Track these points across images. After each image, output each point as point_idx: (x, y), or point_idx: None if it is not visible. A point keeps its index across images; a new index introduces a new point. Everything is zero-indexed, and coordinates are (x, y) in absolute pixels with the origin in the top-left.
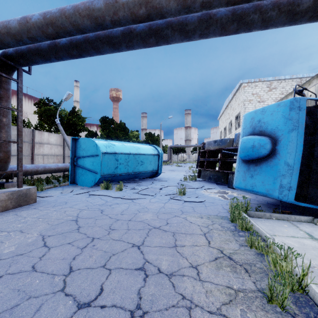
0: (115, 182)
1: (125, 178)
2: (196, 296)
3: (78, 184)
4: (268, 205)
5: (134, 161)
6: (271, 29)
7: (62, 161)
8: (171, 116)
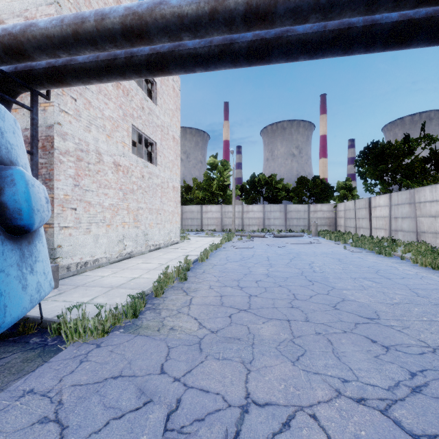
0: None
1: None
2: (214, 282)
3: None
4: None
5: None
6: (84, 42)
7: None
8: None
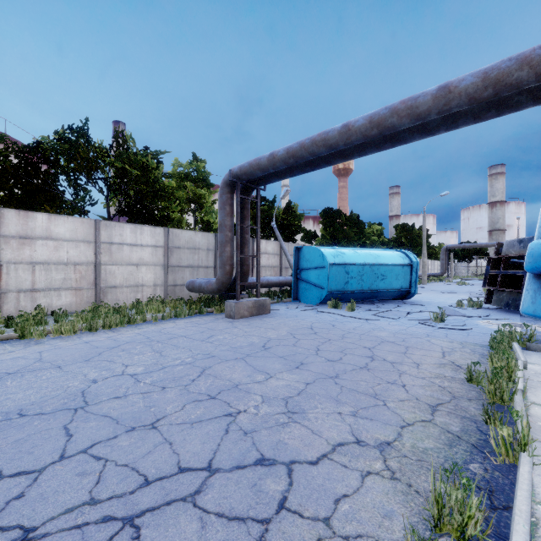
0: (344, 301)
1: (358, 297)
2: (409, 371)
3: (301, 301)
4: None
5: (371, 275)
6: None
7: (279, 274)
8: (446, 192)
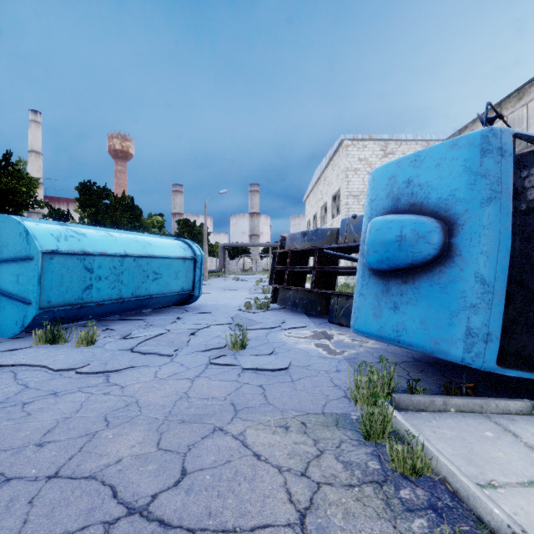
0: (91, 319)
1: (114, 309)
2: None
3: None
4: (417, 365)
5: (138, 273)
6: None
7: None
8: (225, 190)
